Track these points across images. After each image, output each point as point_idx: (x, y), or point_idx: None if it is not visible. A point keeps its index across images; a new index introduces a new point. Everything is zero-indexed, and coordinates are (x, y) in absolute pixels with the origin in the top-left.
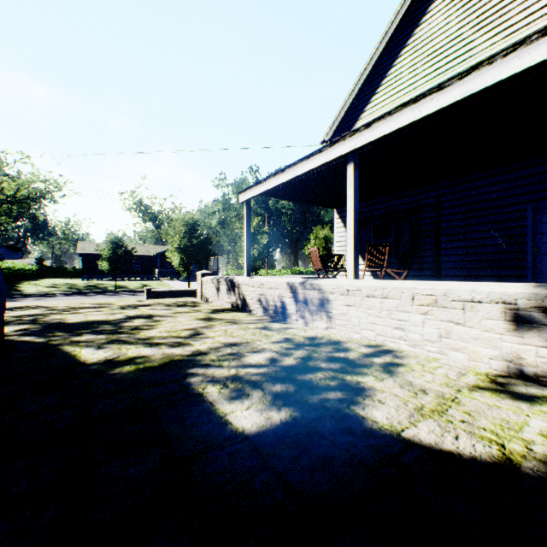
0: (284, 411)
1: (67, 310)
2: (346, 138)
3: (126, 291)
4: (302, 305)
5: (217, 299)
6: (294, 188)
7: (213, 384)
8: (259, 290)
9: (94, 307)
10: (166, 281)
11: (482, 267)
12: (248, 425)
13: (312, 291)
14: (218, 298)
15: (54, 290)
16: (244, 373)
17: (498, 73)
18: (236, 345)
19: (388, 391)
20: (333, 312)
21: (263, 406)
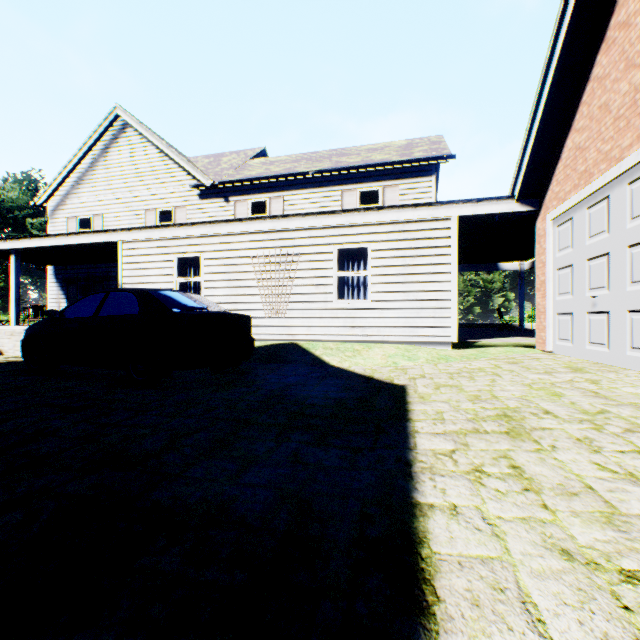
0: None
1: None
2: (8, 240)
3: None
4: None
5: None
6: None
7: None
8: None
9: None
10: None
11: None
12: None
13: None
14: None
15: None
16: None
17: (67, 241)
18: None
19: None
20: None
21: None
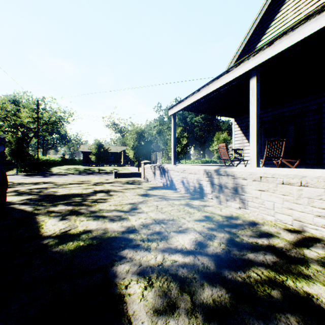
0: None
1: (62, 185)
2: (250, 57)
3: (105, 173)
4: (216, 187)
5: (153, 179)
6: (205, 104)
7: (137, 278)
8: (182, 174)
9: (78, 183)
10: (126, 167)
11: None
12: None
13: (225, 177)
14: (154, 179)
15: (68, 171)
16: (169, 262)
17: None
18: (164, 222)
19: None
20: (245, 195)
21: None
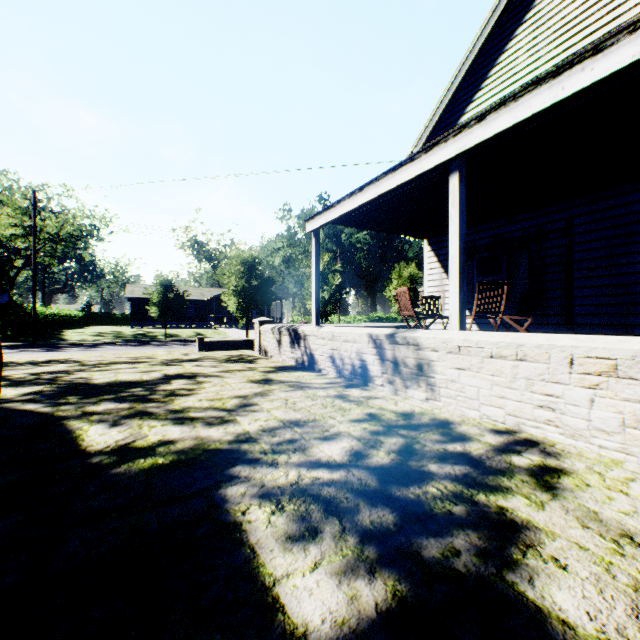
0: (380, 579)
1: (97, 366)
2: (449, 138)
3: (178, 341)
4: (389, 365)
5: (278, 353)
6: (375, 213)
7: (259, 502)
8: (331, 343)
9: (130, 362)
10: (222, 329)
11: (636, 312)
12: (314, 616)
13: (404, 347)
14: (279, 352)
15: (99, 339)
16: (309, 479)
17: None
18: (299, 425)
19: (563, 536)
20: (436, 377)
21: (342, 562)
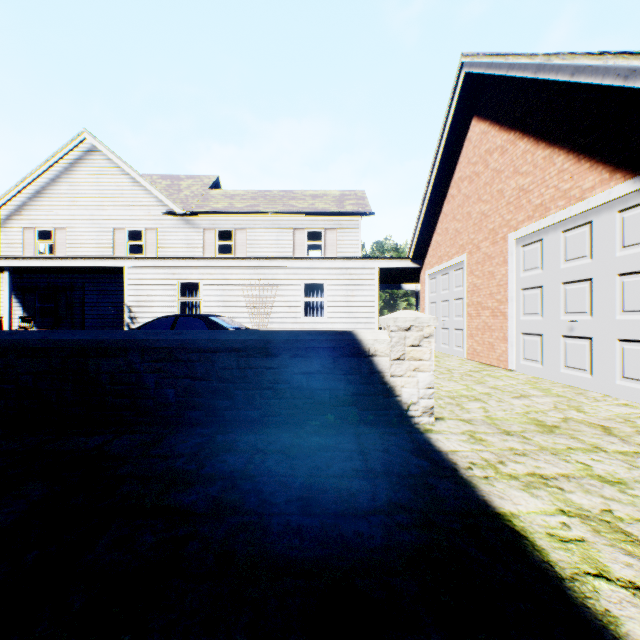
0: None
1: None
2: (4, 258)
3: None
4: None
5: None
6: None
7: None
8: None
9: None
10: None
11: (107, 325)
12: None
13: None
14: None
15: None
16: None
17: (72, 263)
18: None
19: None
20: None
21: None
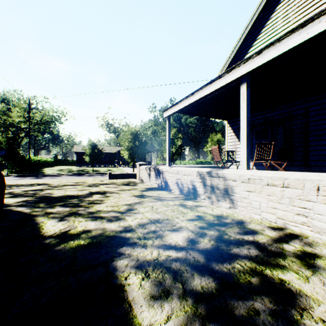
0: None
1: (57, 187)
2: (241, 64)
3: (99, 173)
4: (208, 188)
5: (148, 181)
6: (199, 107)
7: (135, 271)
8: (176, 176)
9: (73, 185)
10: (121, 167)
11: None
12: None
13: (217, 178)
14: (149, 180)
15: (61, 172)
16: (164, 257)
17: None
18: (159, 222)
19: (325, 302)
20: (235, 195)
21: (184, 317)
